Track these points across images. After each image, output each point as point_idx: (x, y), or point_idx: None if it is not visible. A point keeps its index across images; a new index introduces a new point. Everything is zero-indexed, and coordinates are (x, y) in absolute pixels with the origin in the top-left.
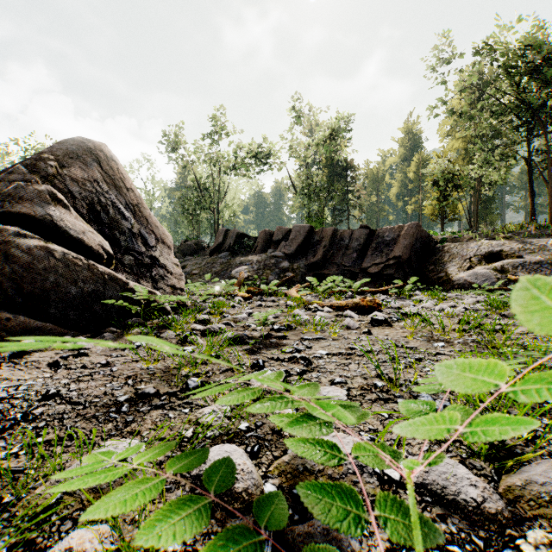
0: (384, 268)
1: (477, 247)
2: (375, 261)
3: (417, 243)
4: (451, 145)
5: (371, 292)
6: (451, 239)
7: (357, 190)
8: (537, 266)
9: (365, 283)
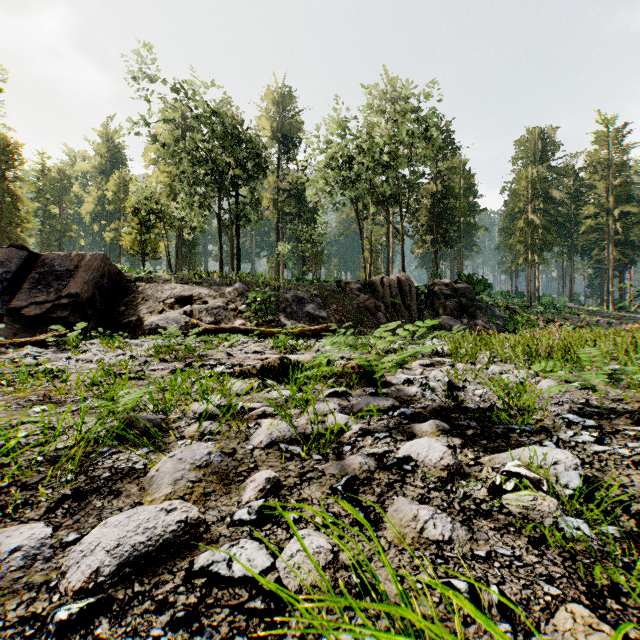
0: (53, 309)
1: (172, 290)
2: (38, 299)
3: (104, 279)
4: (156, 176)
5: (16, 344)
6: (147, 279)
7: (20, 189)
8: (218, 311)
9: (17, 330)
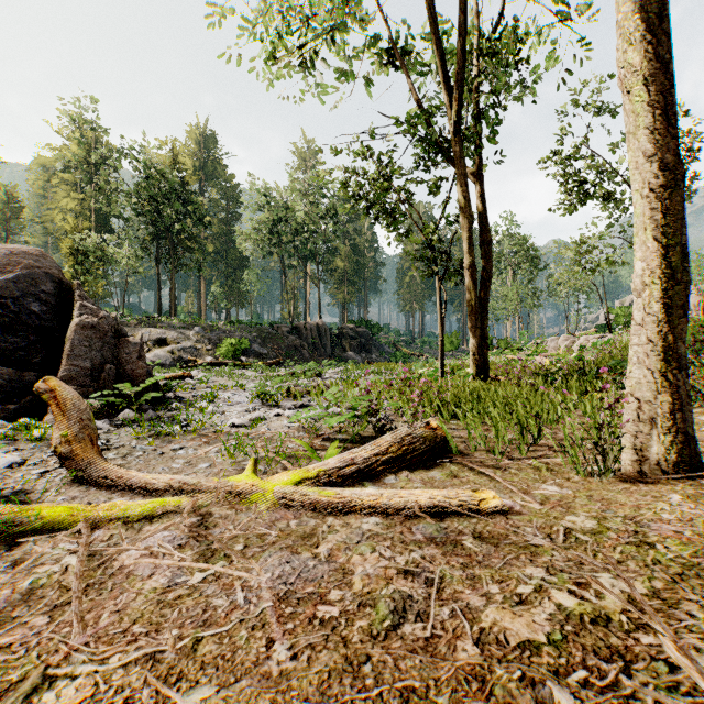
0: None
1: (149, 333)
2: None
3: None
4: (66, 202)
5: None
6: (121, 323)
7: None
8: (191, 350)
9: None
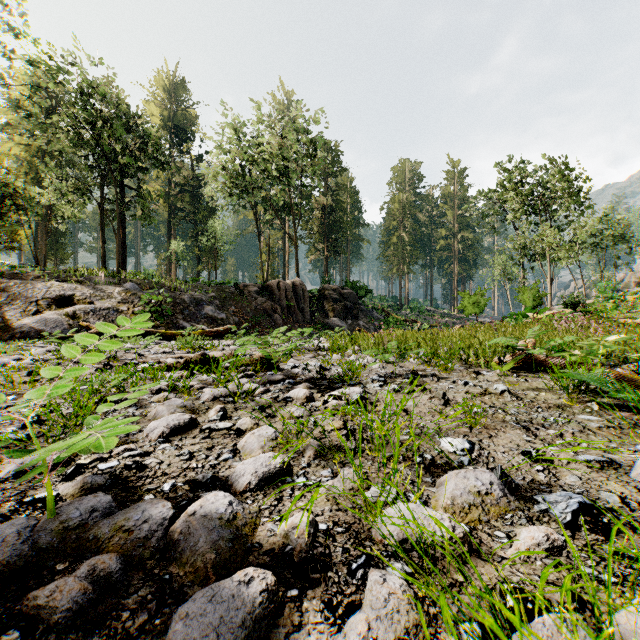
0: None
1: (47, 288)
2: None
3: None
4: (10, 147)
5: None
6: (11, 274)
7: None
8: (107, 312)
9: None
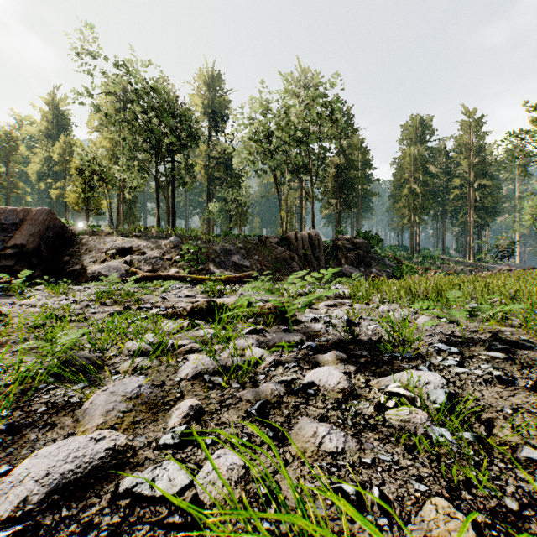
0: None
1: (113, 242)
2: None
3: (49, 232)
4: (99, 141)
5: None
6: (91, 232)
7: None
8: (155, 260)
9: None
